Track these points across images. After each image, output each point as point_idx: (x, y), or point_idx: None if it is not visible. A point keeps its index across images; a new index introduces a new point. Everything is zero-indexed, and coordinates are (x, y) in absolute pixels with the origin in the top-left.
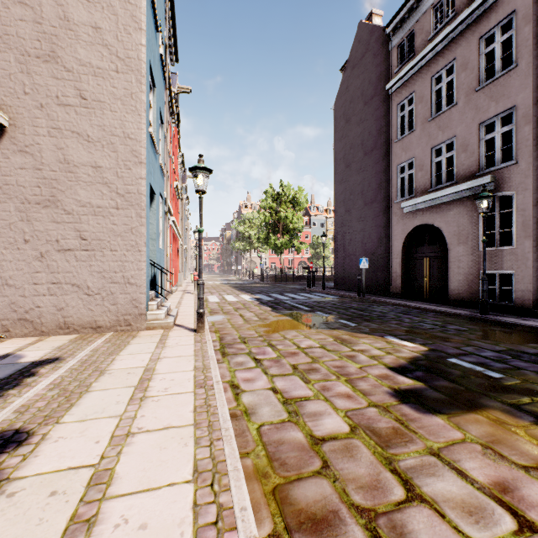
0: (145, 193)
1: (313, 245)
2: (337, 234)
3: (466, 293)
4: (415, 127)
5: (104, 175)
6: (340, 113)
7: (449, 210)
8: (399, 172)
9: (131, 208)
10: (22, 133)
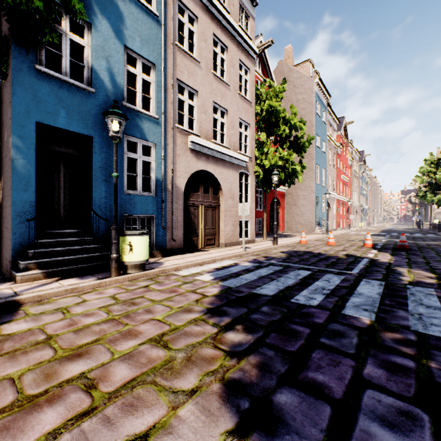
0: (314, 200)
1: None
2: None
3: None
4: None
5: (305, 197)
6: None
7: None
8: None
9: (311, 204)
10: (289, 190)
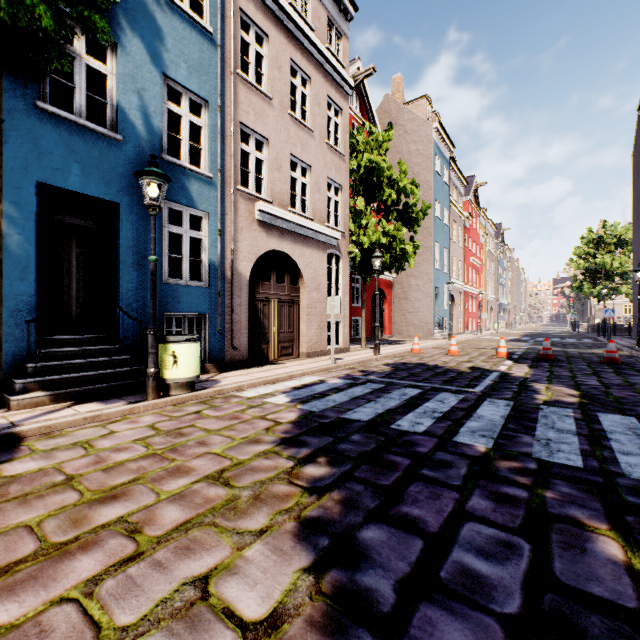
0: (432, 292)
1: None
2: (633, 284)
3: None
4: None
5: (420, 287)
6: (634, 163)
7: None
8: None
9: (428, 298)
10: (398, 278)
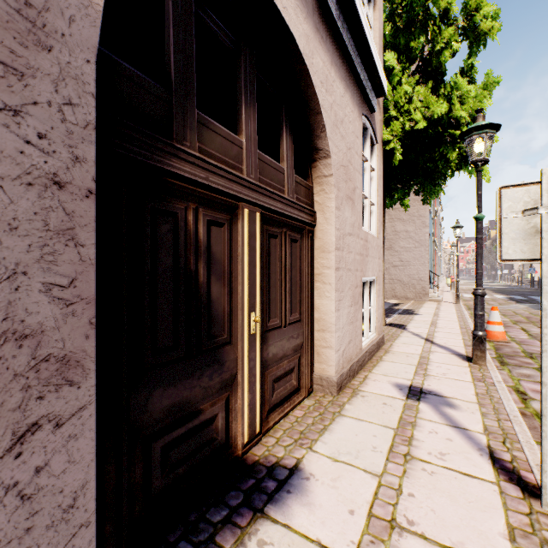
0: (427, 240)
1: None
2: None
3: None
4: None
5: (410, 234)
6: None
7: None
8: None
9: (421, 247)
10: None
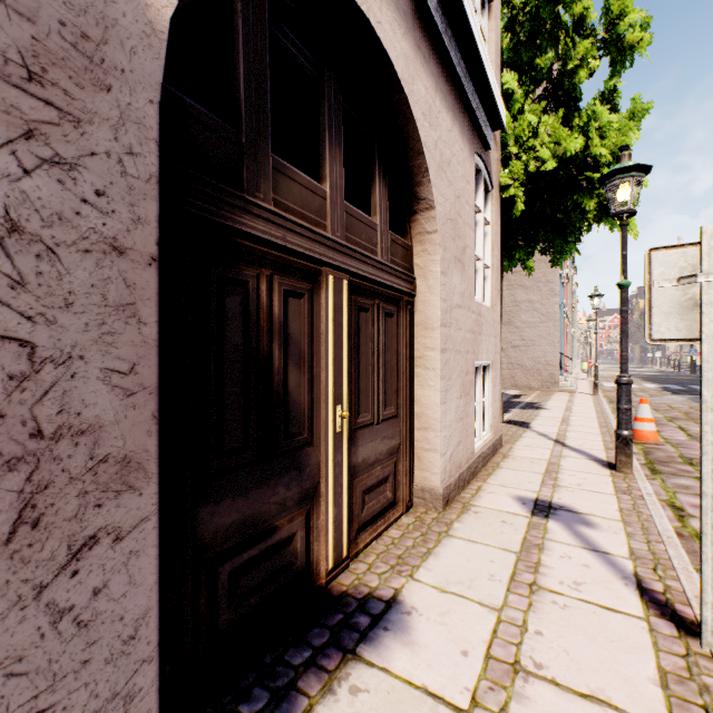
0: (557, 312)
1: None
2: None
3: None
4: None
5: (534, 305)
6: None
7: None
8: None
9: (549, 322)
10: None
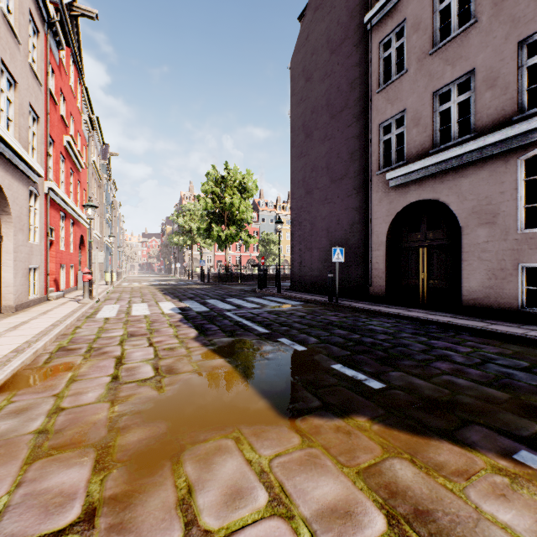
0: None
1: (262, 242)
2: (295, 222)
3: (495, 298)
4: (408, 67)
5: None
6: (299, 70)
7: (463, 177)
8: (382, 133)
9: None
10: None
